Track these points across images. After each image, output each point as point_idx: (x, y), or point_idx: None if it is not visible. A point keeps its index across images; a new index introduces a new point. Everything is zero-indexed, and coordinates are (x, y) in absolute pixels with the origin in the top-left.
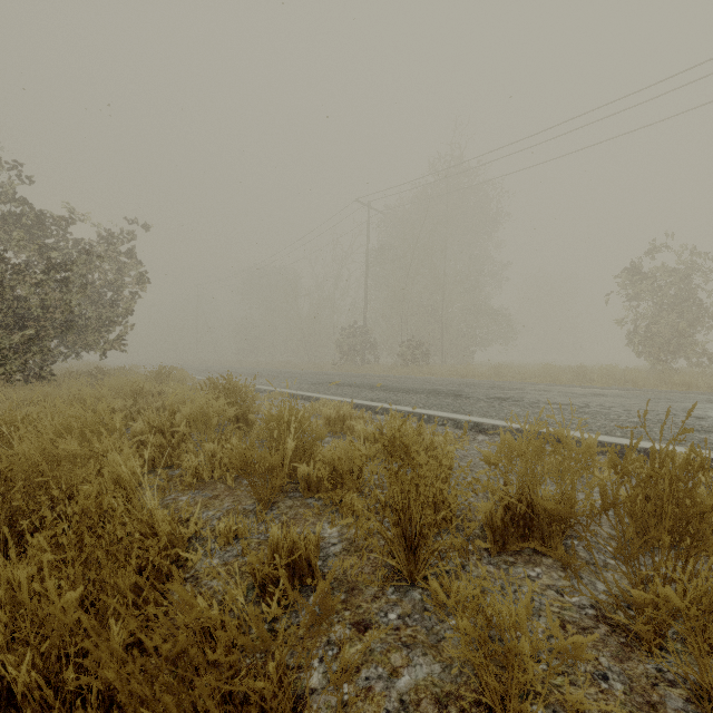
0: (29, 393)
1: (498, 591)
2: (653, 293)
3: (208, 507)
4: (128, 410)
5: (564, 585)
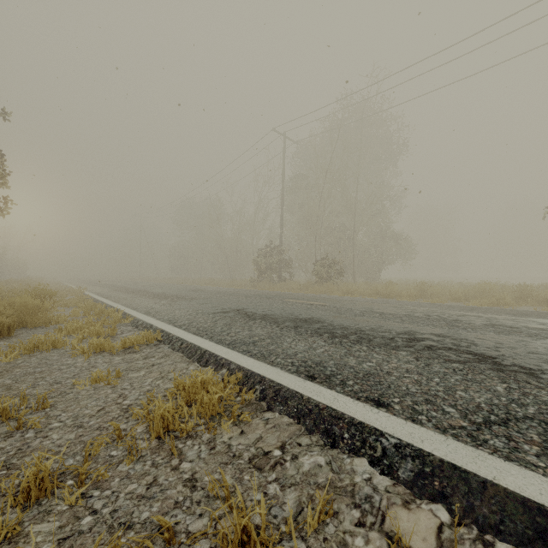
0: None
1: None
2: None
3: None
4: None
5: None
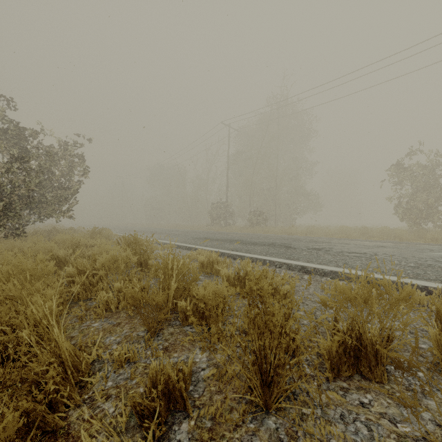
0: (3, 246)
1: (340, 419)
2: (411, 180)
3: (111, 333)
4: (69, 257)
5: (394, 413)
